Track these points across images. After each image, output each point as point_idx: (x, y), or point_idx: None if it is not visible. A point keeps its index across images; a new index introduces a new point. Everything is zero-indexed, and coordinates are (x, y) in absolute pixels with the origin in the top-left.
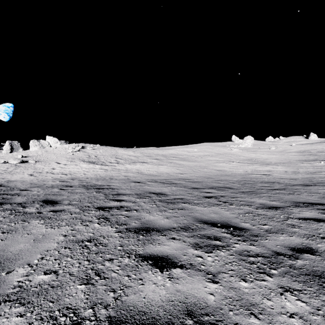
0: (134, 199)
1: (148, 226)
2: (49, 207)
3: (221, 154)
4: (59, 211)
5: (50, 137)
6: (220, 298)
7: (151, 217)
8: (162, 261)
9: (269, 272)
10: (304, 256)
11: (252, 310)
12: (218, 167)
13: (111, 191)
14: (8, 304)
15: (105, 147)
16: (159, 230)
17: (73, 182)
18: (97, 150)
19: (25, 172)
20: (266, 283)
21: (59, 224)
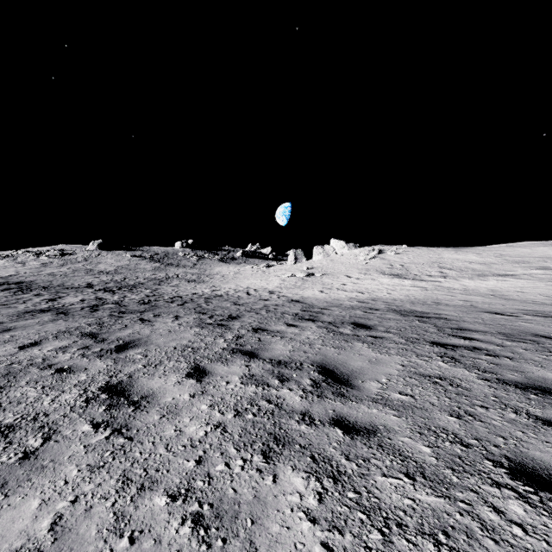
0: (498, 340)
1: (545, 386)
2: (363, 331)
3: None
4: (379, 338)
5: (335, 241)
6: None
7: (549, 374)
8: None
9: None
10: None
11: None
12: None
13: (445, 322)
14: (379, 405)
15: (416, 248)
16: None
17: (377, 304)
18: (403, 255)
19: (314, 288)
20: None
21: (387, 352)
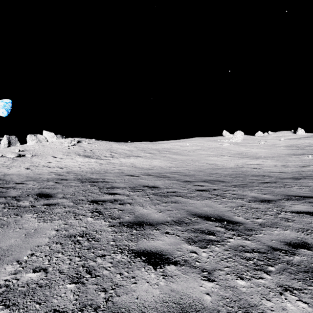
0: (128, 192)
1: (141, 220)
2: (43, 200)
3: (212, 148)
4: (53, 205)
5: (46, 132)
6: (216, 299)
7: (145, 211)
8: (156, 257)
9: (266, 269)
10: (300, 252)
11: (251, 312)
12: (209, 161)
13: (105, 184)
14: None
15: (100, 141)
16: (152, 224)
17: (69, 175)
18: (92, 144)
19: (21, 166)
20: (264, 281)
21: (52, 218)
